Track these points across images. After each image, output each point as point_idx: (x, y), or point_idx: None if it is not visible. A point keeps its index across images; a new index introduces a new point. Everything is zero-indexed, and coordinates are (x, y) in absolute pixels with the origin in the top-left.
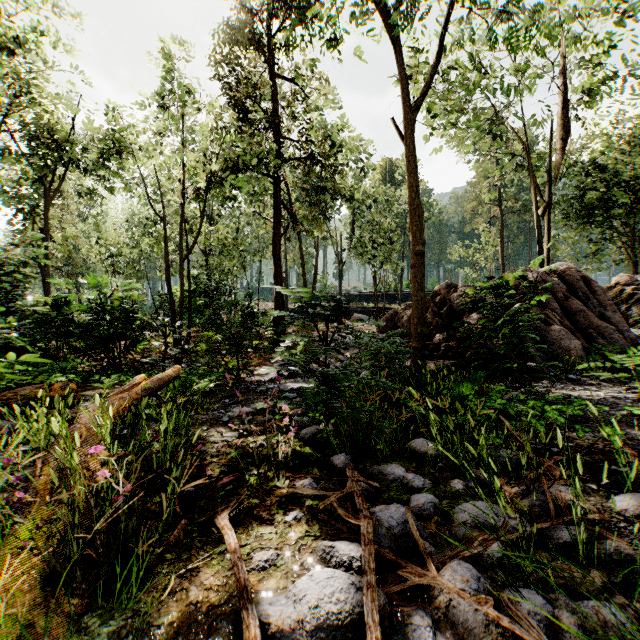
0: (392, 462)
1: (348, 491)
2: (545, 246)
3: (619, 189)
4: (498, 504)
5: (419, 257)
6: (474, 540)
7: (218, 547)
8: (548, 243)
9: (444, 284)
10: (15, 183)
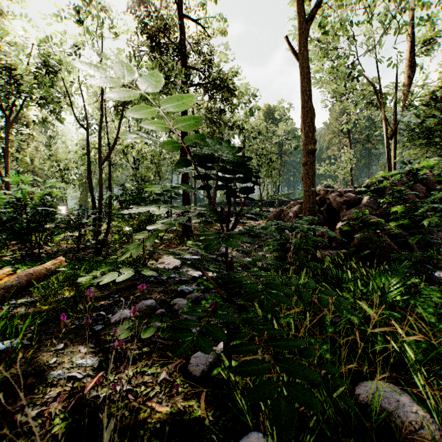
0: None
1: None
2: (392, 161)
3: None
4: None
5: (310, 155)
6: None
7: None
8: (394, 159)
9: (323, 186)
10: None
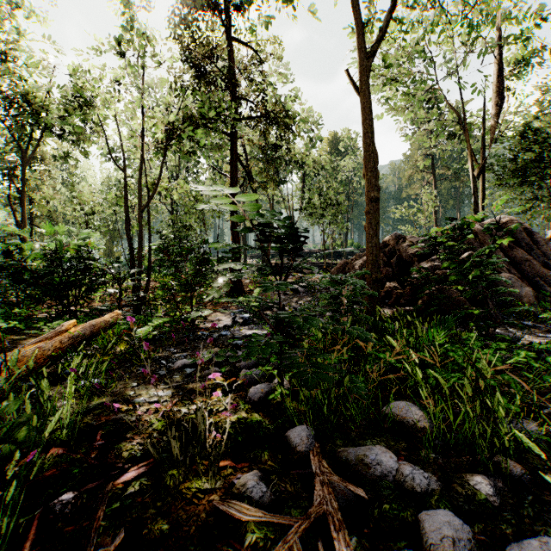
0: (372, 439)
1: (318, 513)
2: (480, 204)
3: None
4: None
5: (373, 203)
6: None
7: None
8: (483, 202)
9: (393, 235)
10: None
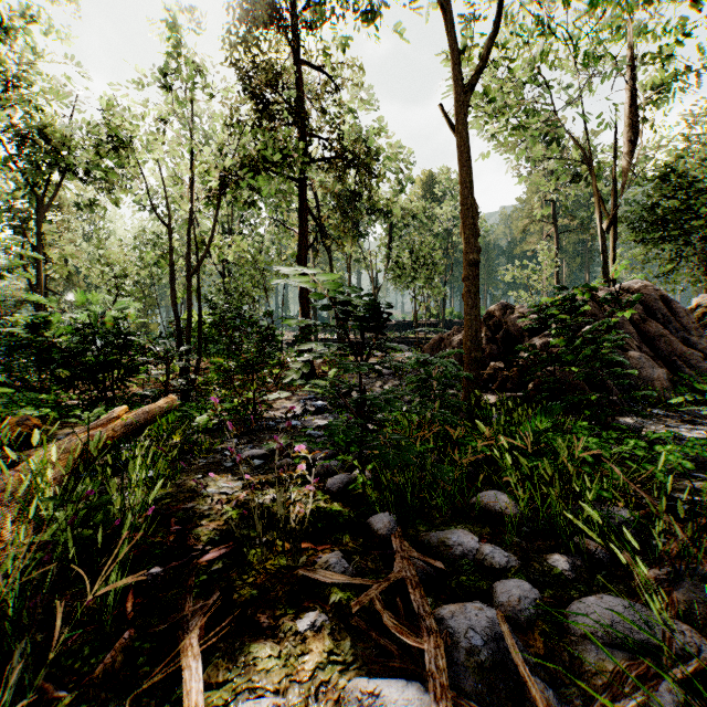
0: (456, 525)
1: (397, 577)
2: (611, 265)
3: (698, 198)
4: (634, 598)
5: (473, 267)
6: (624, 678)
7: (177, 685)
8: (614, 261)
9: (499, 304)
10: (7, 195)
